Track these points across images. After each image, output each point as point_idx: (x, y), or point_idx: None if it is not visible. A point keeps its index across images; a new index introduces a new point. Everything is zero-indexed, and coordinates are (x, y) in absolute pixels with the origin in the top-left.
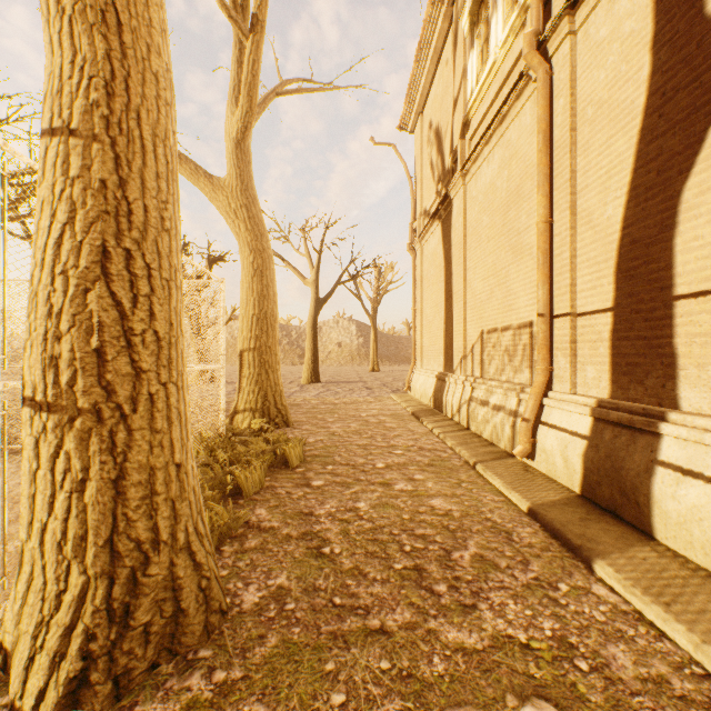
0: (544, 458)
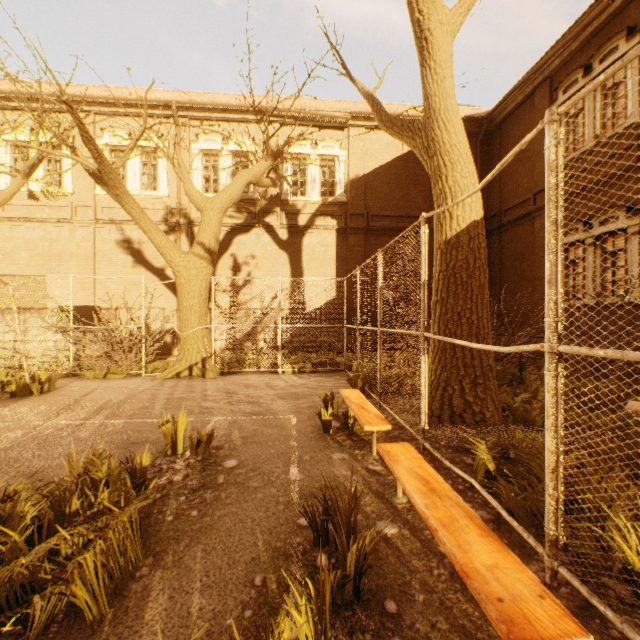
0: None
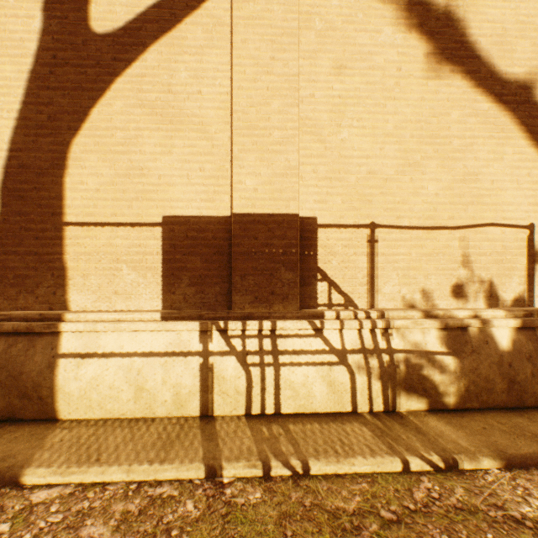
0: None
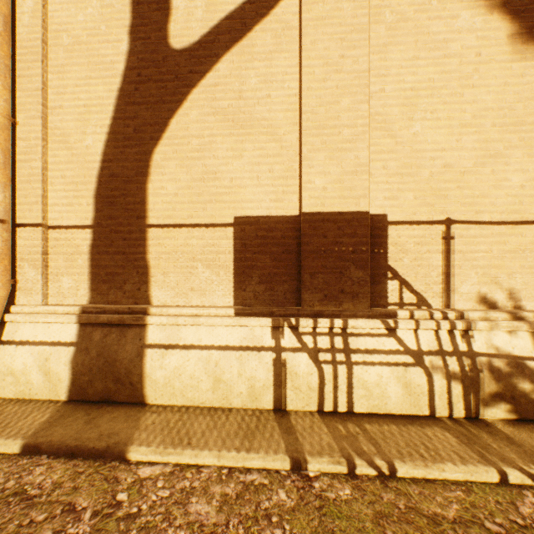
0: (13, 380)
